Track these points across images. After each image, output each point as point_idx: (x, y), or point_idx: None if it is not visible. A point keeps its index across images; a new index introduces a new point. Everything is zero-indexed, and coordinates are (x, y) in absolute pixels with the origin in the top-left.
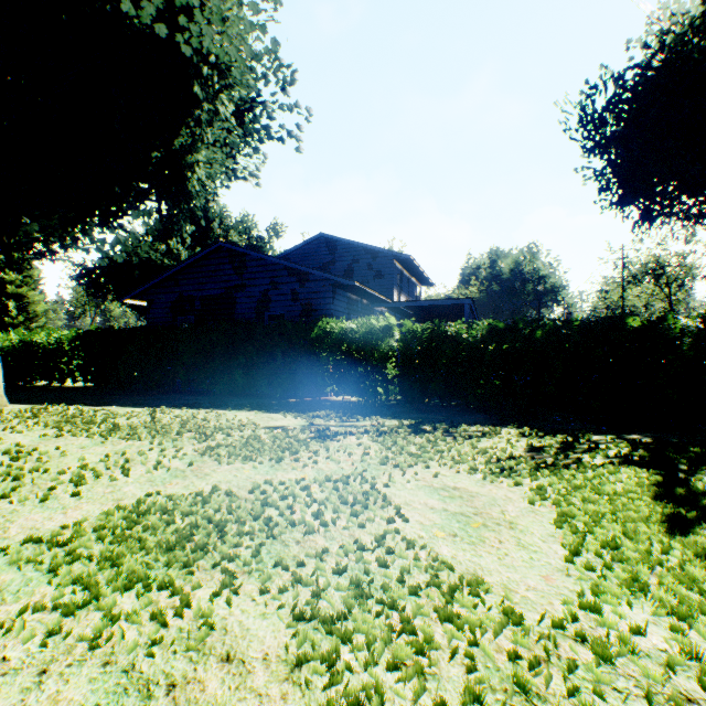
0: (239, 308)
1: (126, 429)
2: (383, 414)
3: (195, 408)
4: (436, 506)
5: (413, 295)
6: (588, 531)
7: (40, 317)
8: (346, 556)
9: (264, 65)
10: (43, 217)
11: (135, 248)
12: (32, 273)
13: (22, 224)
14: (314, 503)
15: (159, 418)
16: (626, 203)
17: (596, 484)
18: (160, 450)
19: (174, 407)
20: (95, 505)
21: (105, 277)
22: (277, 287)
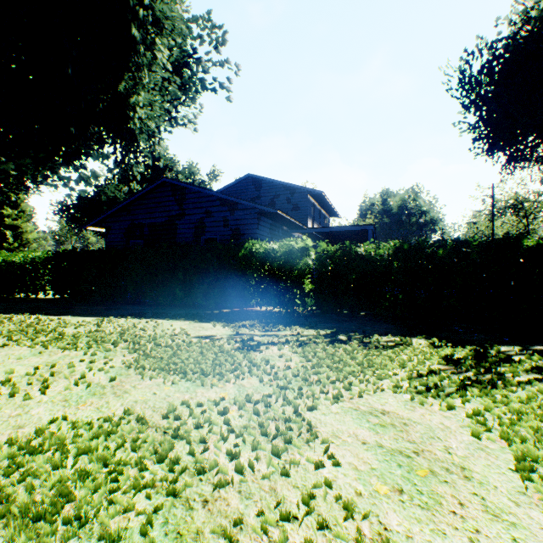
0: (180, 233)
1: (68, 339)
2: (301, 323)
3: (138, 318)
4: (368, 440)
5: (323, 224)
6: None
7: (31, 243)
8: (265, 533)
9: (199, 25)
10: (15, 157)
11: (103, 189)
12: (25, 208)
13: None
14: (232, 434)
15: (103, 327)
16: (495, 150)
17: (536, 409)
18: (90, 362)
19: (120, 317)
20: None
21: (81, 212)
22: (211, 215)
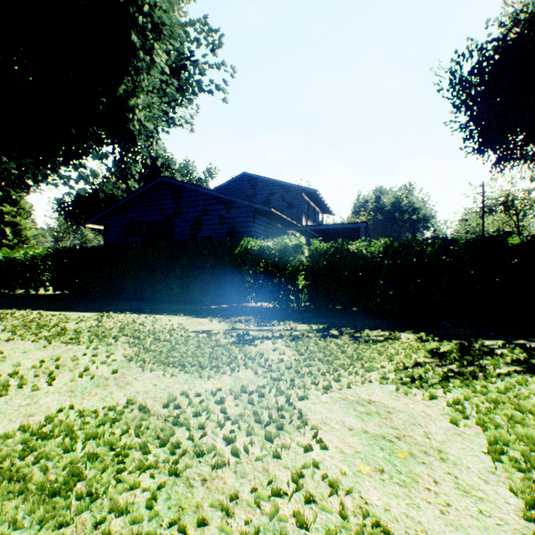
0: (177, 230)
1: (70, 333)
2: (295, 319)
3: (137, 313)
4: (354, 426)
5: (317, 221)
6: (532, 466)
7: (30, 239)
8: (258, 507)
9: (196, 29)
10: (16, 156)
11: (101, 186)
12: (24, 206)
13: (1, 162)
14: (228, 421)
15: (103, 322)
16: (485, 149)
17: (512, 398)
18: (92, 355)
19: (120, 312)
20: (2, 423)
21: (79, 209)
22: (208, 213)
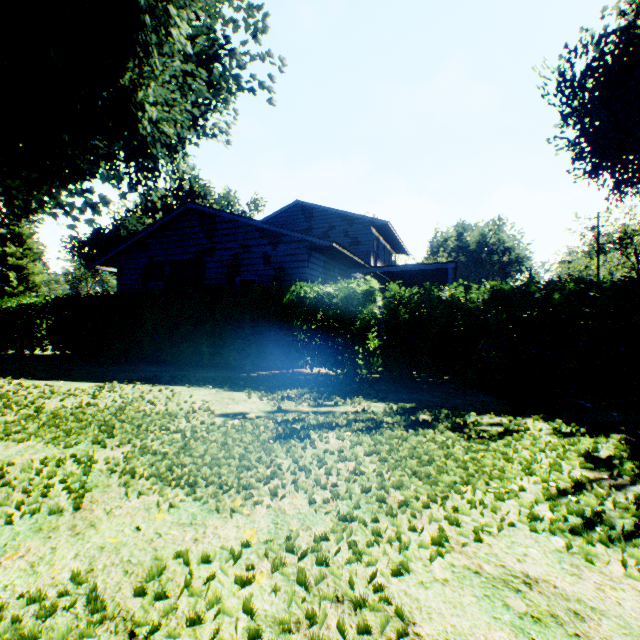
0: (209, 273)
1: (44, 418)
2: (366, 394)
3: (151, 384)
4: None
5: (388, 262)
6: None
7: (38, 286)
8: None
9: (231, 4)
10: None
11: (123, 222)
12: (32, 246)
13: None
14: None
15: (99, 399)
16: (601, 171)
17: None
18: (57, 461)
19: (127, 382)
20: None
21: (97, 249)
22: (248, 250)
